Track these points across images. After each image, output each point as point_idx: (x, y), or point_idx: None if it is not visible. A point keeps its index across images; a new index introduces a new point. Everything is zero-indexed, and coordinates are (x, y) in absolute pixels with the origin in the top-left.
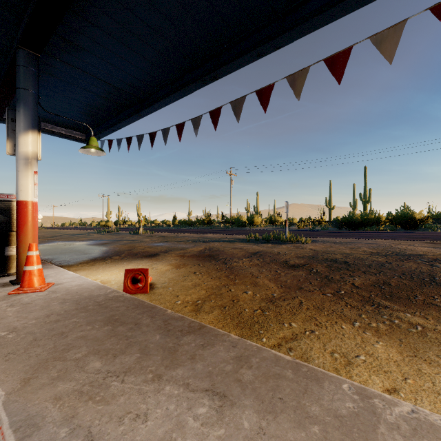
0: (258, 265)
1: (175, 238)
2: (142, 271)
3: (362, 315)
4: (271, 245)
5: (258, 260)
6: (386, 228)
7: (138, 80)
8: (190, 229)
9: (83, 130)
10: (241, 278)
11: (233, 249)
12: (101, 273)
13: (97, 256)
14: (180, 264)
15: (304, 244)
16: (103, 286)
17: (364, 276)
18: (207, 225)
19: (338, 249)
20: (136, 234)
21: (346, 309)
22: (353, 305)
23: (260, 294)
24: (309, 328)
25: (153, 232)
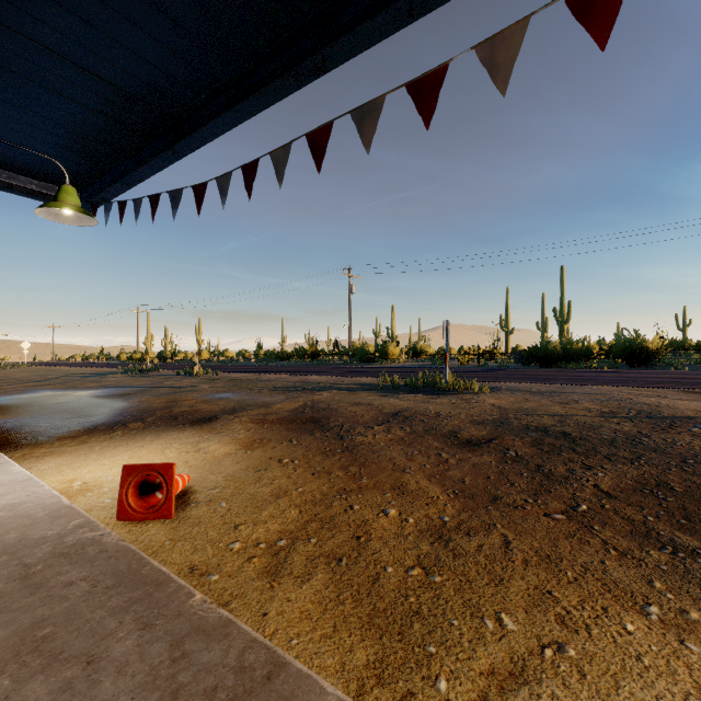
0: (404, 441)
1: (254, 384)
2: (161, 471)
3: (653, 580)
4: (421, 397)
5: (402, 429)
6: (601, 364)
7: (165, 74)
8: (283, 367)
9: (73, 185)
10: (372, 472)
11: (356, 405)
12: (91, 464)
13: (100, 422)
14: (255, 441)
15: (480, 396)
16: (66, 508)
17: (612, 467)
18: (311, 359)
19: (540, 404)
20: (187, 376)
21: (611, 562)
22: (620, 548)
23: (414, 517)
24: (547, 634)
25: (217, 372)
